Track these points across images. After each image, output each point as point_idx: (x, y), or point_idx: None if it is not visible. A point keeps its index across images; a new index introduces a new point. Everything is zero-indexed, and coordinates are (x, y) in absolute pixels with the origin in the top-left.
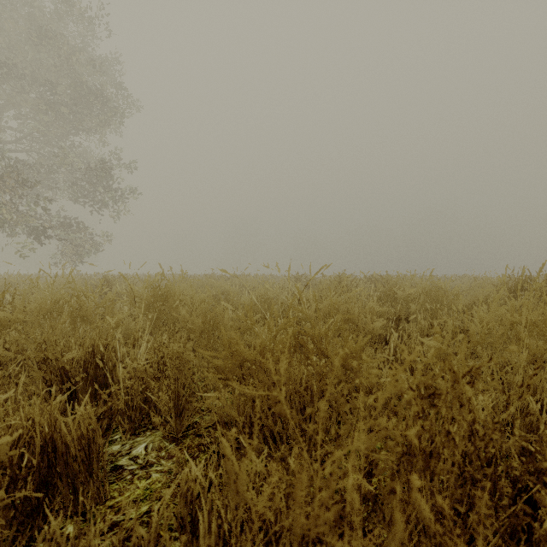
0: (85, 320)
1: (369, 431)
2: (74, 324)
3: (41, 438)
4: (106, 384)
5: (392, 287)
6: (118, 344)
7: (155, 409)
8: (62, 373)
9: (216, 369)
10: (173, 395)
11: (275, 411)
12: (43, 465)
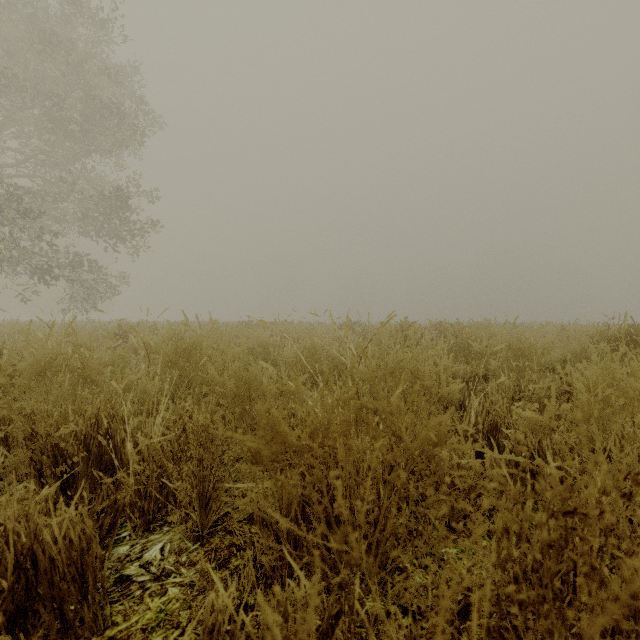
0: (88, 382)
1: (448, 526)
2: (75, 387)
3: (16, 550)
4: (113, 464)
5: (466, 338)
6: (129, 414)
7: (175, 498)
8: (56, 452)
9: (252, 454)
10: (197, 481)
11: (331, 512)
12: (18, 586)
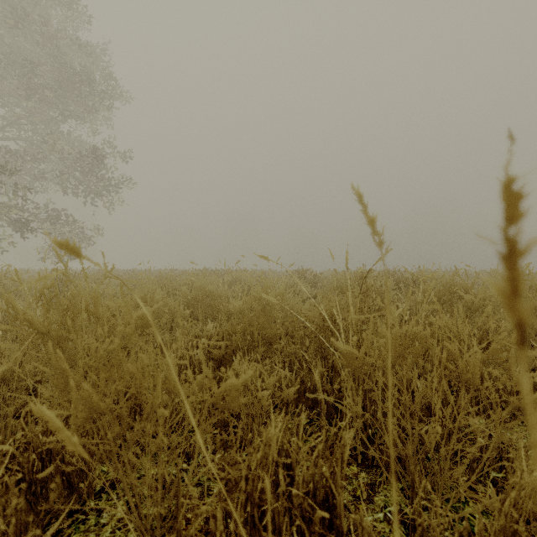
0: None
1: None
2: None
3: None
4: None
5: (447, 288)
6: None
7: None
8: None
9: None
10: None
11: None
12: None
